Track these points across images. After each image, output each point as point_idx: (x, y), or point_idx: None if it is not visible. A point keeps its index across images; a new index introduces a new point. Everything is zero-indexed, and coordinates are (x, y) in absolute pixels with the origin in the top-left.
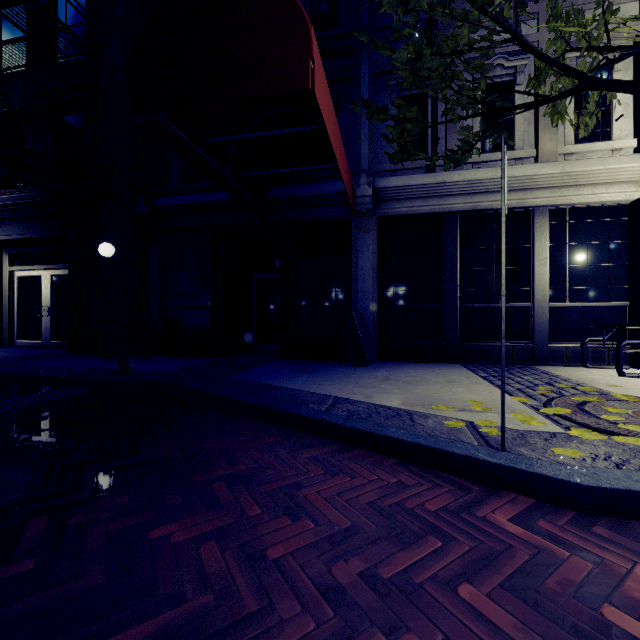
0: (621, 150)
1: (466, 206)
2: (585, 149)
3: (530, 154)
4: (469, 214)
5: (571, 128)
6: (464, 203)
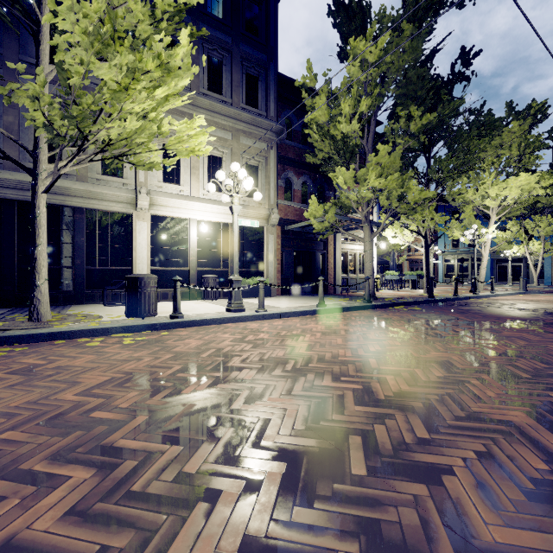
0: (128, 185)
1: (19, 197)
2: (107, 179)
3: (72, 173)
4: (26, 203)
5: (100, 164)
6: (17, 195)
